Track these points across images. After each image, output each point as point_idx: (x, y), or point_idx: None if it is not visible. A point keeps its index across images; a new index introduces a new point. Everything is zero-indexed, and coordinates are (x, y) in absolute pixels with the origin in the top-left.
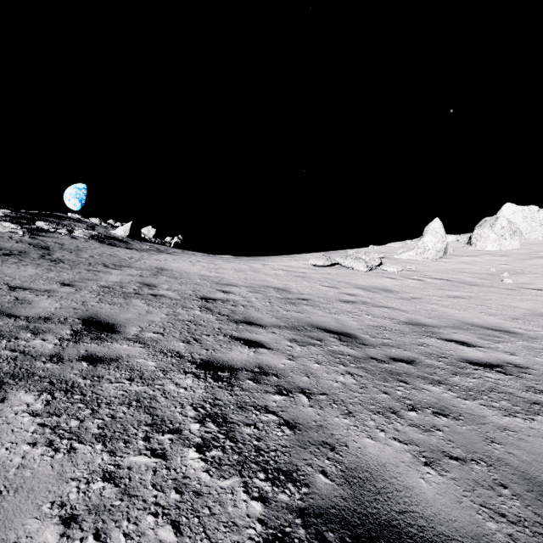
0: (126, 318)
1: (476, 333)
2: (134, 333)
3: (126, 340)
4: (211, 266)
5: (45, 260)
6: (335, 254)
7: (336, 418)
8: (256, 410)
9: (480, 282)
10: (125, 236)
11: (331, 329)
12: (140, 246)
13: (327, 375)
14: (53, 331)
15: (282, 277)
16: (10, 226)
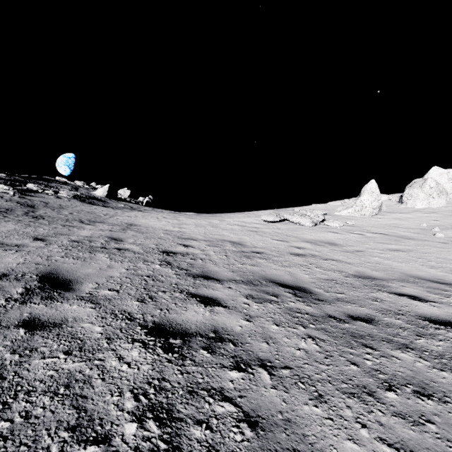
0: (86, 273)
1: (423, 286)
2: (88, 291)
3: (78, 299)
4: (175, 222)
5: (27, 217)
6: (283, 211)
7: (305, 406)
8: (210, 396)
9: (415, 236)
10: (104, 196)
11: (285, 283)
12: (116, 204)
13: (287, 340)
14: (4, 289)
15: (238, 231)
16: (3, 188)
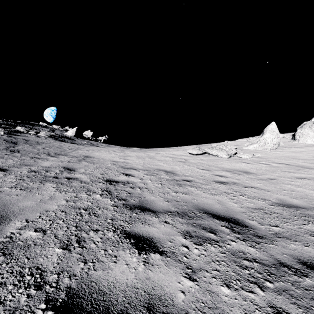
0: (22, 207)
1: None
2: (10, 233)
3: None
4: (121, 154)
5: (6, 151)
6: (203, 146)
7: None
8: None
9: (312, 166)
10: (73, 136)
11: (218, 214)
12: (81, 142)
13: None
14: None
15: (170, 162)
16: None
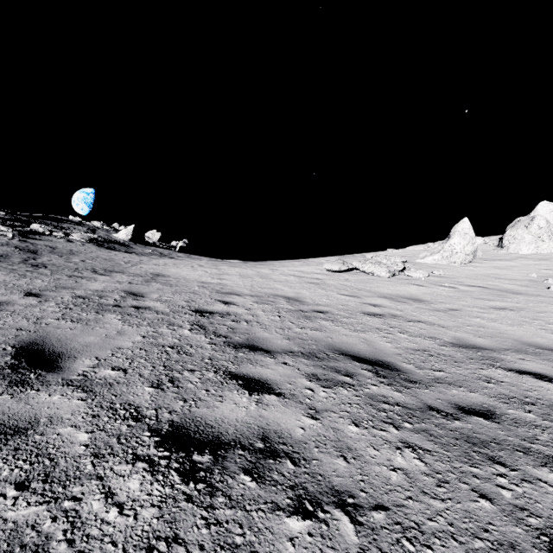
0: (84, 343)
1: (549, 359)
2: (82, 371)
3: (64, 385)
4: (214, 272)
5: (25, 265)
6: (351, 258)
7: None
8: None
9: (523, 290)
10: (128, 239)
11: (361, 356)
12: (142, 250)
13: (374, 452)
14: None
15: (294, 283)
16: (0, 229)
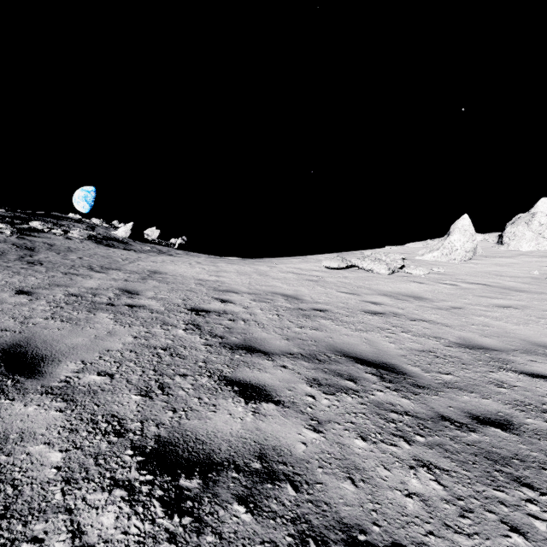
0: (71, 345)
1: None
2: (65, 377)
3: (42, 393)
4: (212, 269)
5: (20, 262)
6: (349, 255)
7: None
8: None
9: (526, 288)
10: (127, 237)
11: (364, 357)
12: (140, 247)
13: (385, 473)
14: None
15: (292, 281)
16: None
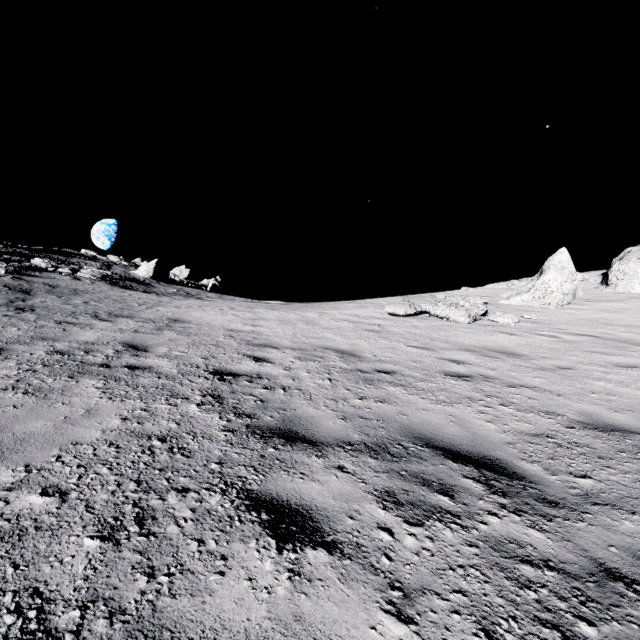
0: (21, 435)
1: None
2: None
3: None
4: (247, 316)
5: (6, 308)
6: (417, 298)
7: None
8: None
9: None
10: (149, 277)
11: (455, 448)
12: (165, 289)
13: None
14: None
15: (348, 331)
16: None
